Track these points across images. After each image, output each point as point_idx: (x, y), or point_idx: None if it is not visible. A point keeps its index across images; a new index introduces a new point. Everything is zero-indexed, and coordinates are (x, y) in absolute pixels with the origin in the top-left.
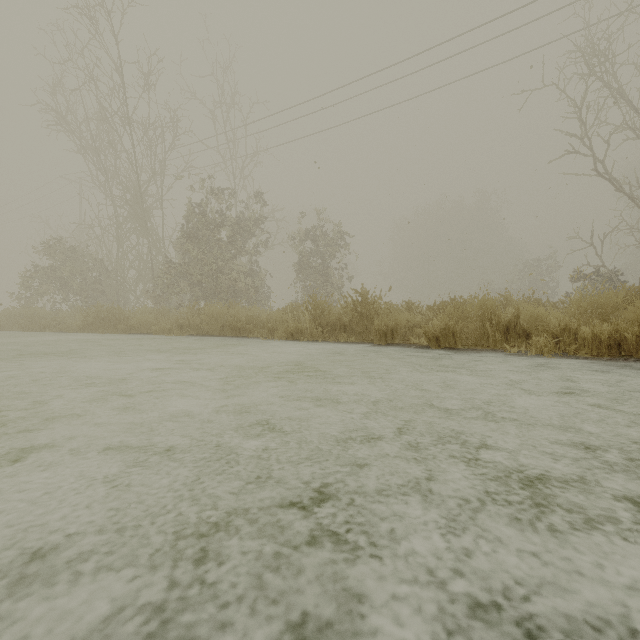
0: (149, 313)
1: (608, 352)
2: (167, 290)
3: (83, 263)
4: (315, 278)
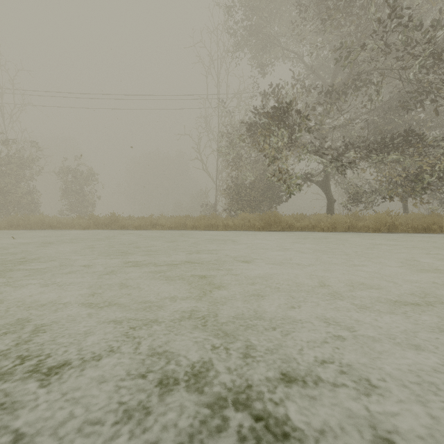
0: None
1: (170, 229)
2: None
3: None
4: (77, 198)
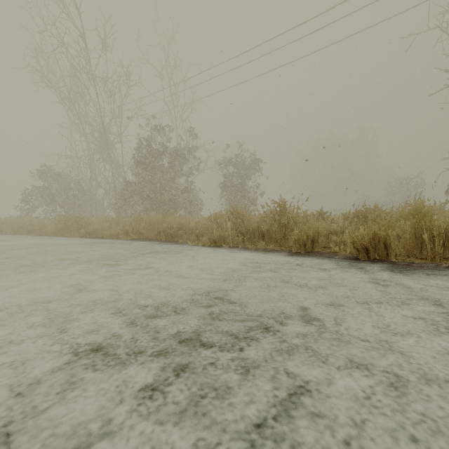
0: (104, 221)
1: None
2: (125, 203)
3: (66, 184)
4: (235, 193)
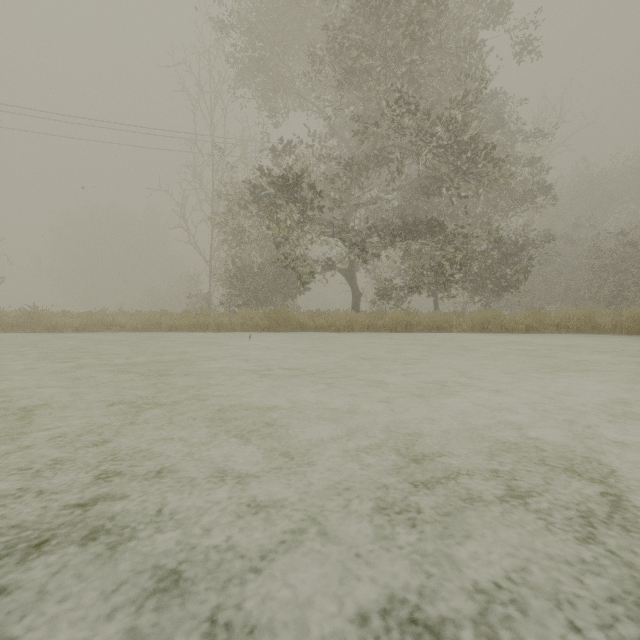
0: None
1: (135, 331)
2: None
3: None
4: None
